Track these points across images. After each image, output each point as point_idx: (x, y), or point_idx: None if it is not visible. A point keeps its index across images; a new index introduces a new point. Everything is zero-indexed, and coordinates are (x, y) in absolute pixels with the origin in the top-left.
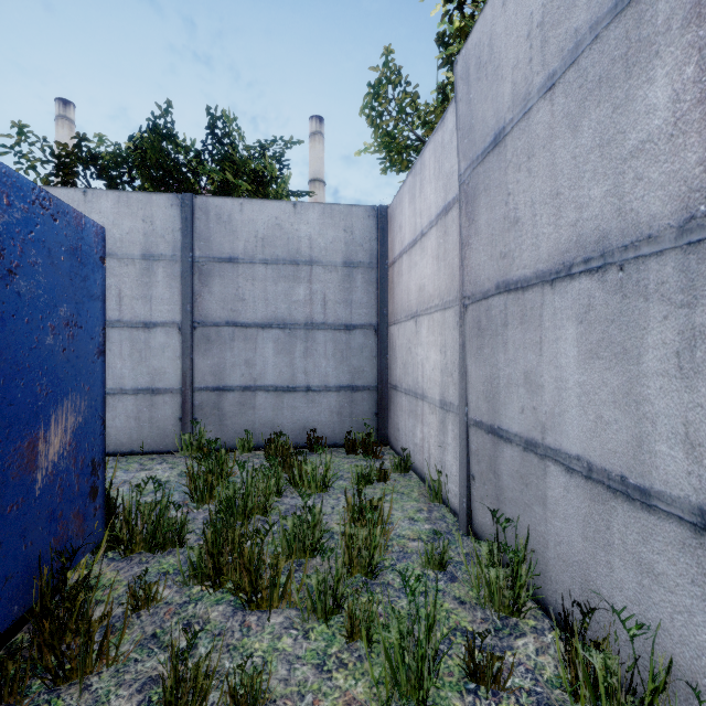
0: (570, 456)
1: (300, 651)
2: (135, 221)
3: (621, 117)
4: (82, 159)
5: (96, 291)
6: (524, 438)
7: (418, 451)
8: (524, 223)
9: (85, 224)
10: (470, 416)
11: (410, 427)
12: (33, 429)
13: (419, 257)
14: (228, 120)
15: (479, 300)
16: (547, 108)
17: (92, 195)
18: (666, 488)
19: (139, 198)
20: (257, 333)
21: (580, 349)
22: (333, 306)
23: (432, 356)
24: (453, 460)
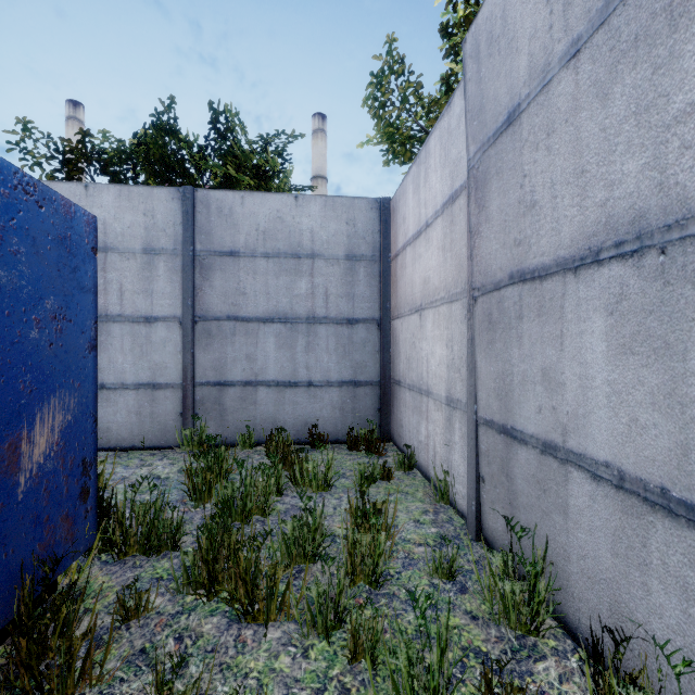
0: (597, 462)
1: (299, 672)
2: (136, 215)
3: (664, 78)
4: (86, 155)
5: (87, 283)
6: (542, 440)
7: (423, 449)
8: (542, 206)
9: (75, 212)
10: (480, 414)
11: (415, 424)
12: (15, 429)
13: (424, 249)
14: (231, 115)
15: (490, 291)
16: (571, 78)
17: (93, 189)
18: None
19: (140, 191)
20: (258, 328)
21: (610, 343)
22: (335, 299)
23: (438, 351)
24: (461, 460)
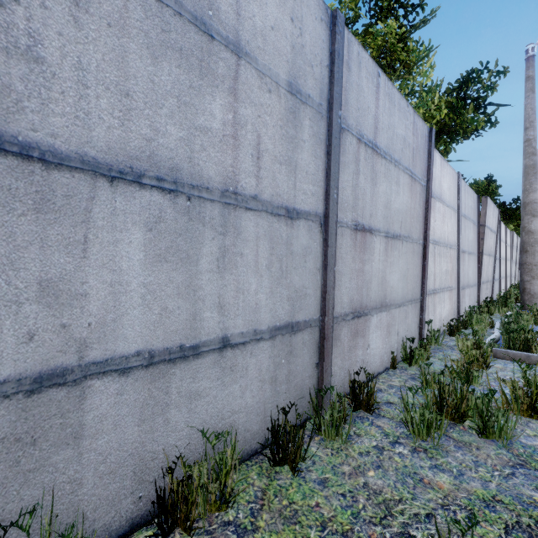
0: (129, 356)
1: None
2: None
3: (196, 98)
4: None
5: None
6: (34, 376)
7: None
8: (60, 77)
9: None
10: None
11: None
12: None
13: None
14: None
15: None
16: None
17: None
18: (209, 336)
19: None
20: None
21: (149, 253)
22: None
23: None
24: None
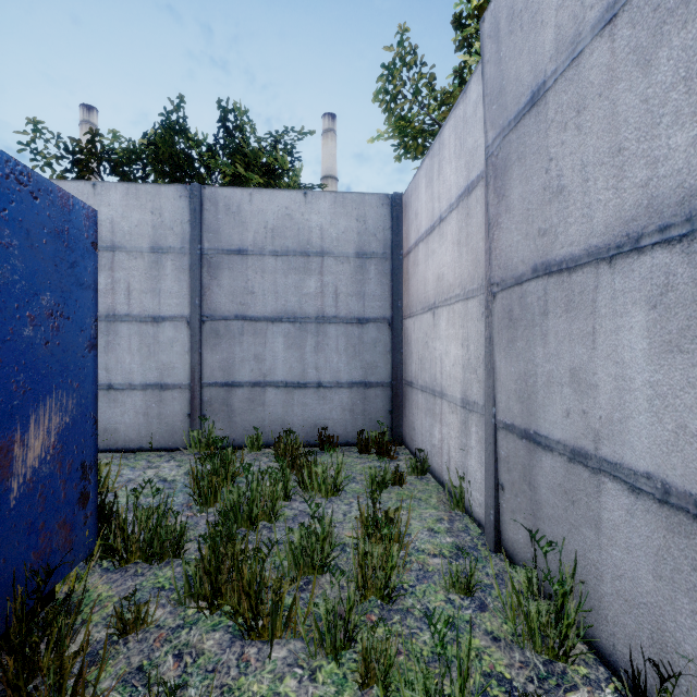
0: (637, 472)
1: None
2: (143, 213)
3: None
4: (95, 155)
5: (87, 279)
6: (570, 447)
7: (436, 453)
8: (571, 191)
9: (73, 205)
10: (499, 418)
11: (427, 426)
12: (7, 432)
13: (437, 244)
14: (239, 112)
15: (510, 286)
16: (605, 46)
17: (101, 188)
18: None
19: (148, 189)
20: (267, 327)
21: (653, 340)
22: (345, 298)
23: (453, 351)
24: (478, 466)
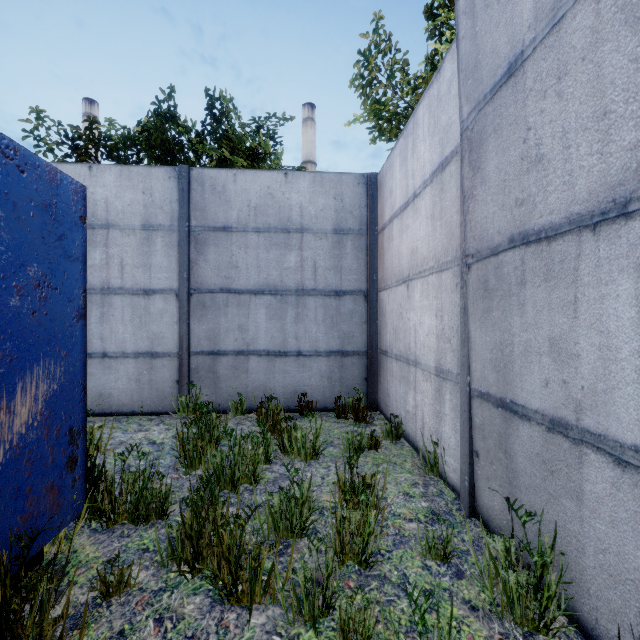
0: (623, 445)
1: None
2: (135, 193)
3: None
4: (93, 141)
5: (75, 252)
6: (549, 416)
7: (410, 419)
8: (551, 159)
9: (61, 180)
10: (473, 386)
11: (402, 393)
12: None
13: (412, 219)
14: (225, 100)
15: (486, 257)
16: (589, 8)
17: (96, 170)
18: None
19: (139, 171)
20: (250, 299)
21: None
22: (323, 272)
23: (427, 321)
24: (452, 432)
